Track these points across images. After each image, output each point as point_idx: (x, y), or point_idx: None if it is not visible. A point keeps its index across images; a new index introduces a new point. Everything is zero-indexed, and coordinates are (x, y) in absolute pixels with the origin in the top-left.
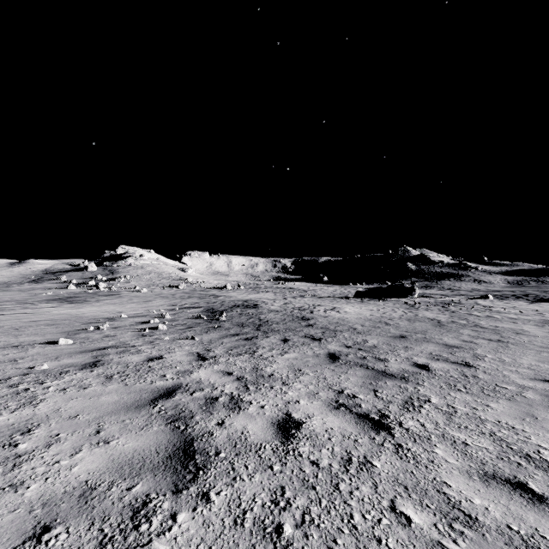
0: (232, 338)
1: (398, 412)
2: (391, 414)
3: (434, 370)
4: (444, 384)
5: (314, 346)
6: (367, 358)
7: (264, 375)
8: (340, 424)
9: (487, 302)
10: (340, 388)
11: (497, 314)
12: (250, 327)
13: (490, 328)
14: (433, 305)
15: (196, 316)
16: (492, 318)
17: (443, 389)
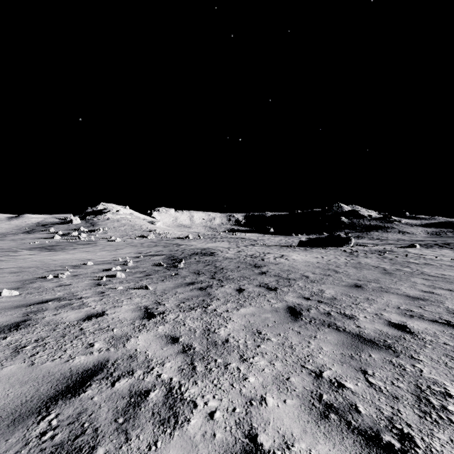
0: (186, 287)
1: (421, 425)
2: (414, 433)
3: (418, 332)
4: (447, 359)
5: (271, 298)
6: (332, 315)
7: (217, 342)
8: None
9: (416, 250)
10: (315, 366)
11: (432, 261)
12: (206, 274)
13: (439, 277)
14: (370, 253)
15: (157, 263)
16: (432, 266)
17: (451, 367)
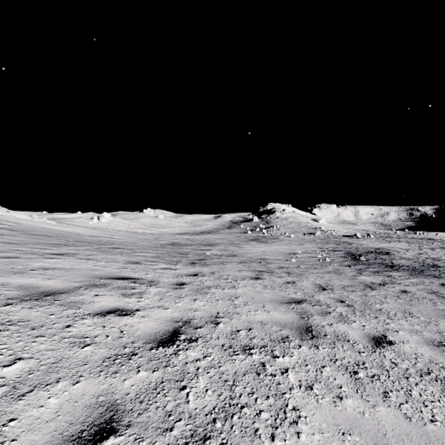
0: (373, 269)
1: None
2: None
3: None
4: None
5: (432, 279)
6: None
7: (395, 282)
8: (428, 295)
9: None
10: (437, 291)
11: None
12: (385, 266)
13: None
14: None
15: (342, 256)
16: None
17: None
